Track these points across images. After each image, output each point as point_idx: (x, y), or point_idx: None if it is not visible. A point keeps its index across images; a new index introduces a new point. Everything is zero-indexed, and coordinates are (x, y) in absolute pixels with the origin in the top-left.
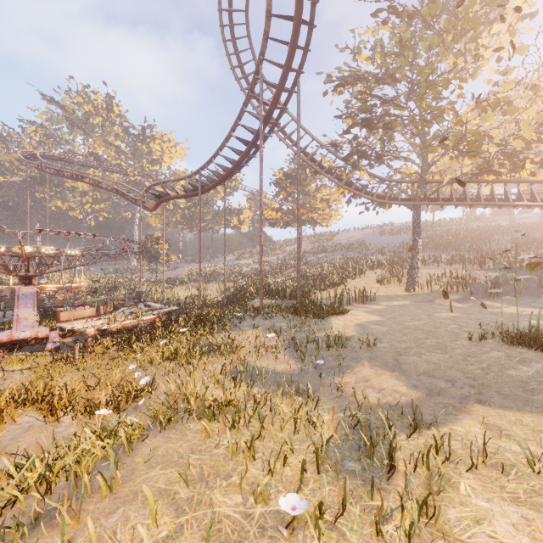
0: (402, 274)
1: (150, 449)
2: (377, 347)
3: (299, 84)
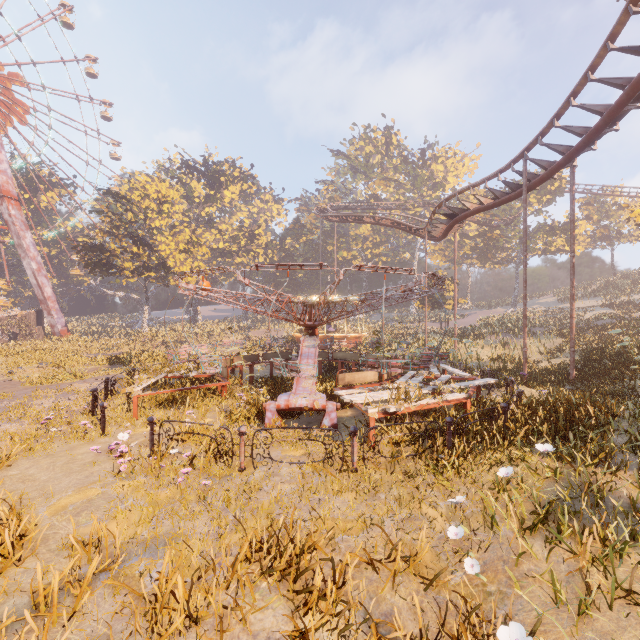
0: None
1: None
2: None
3: None
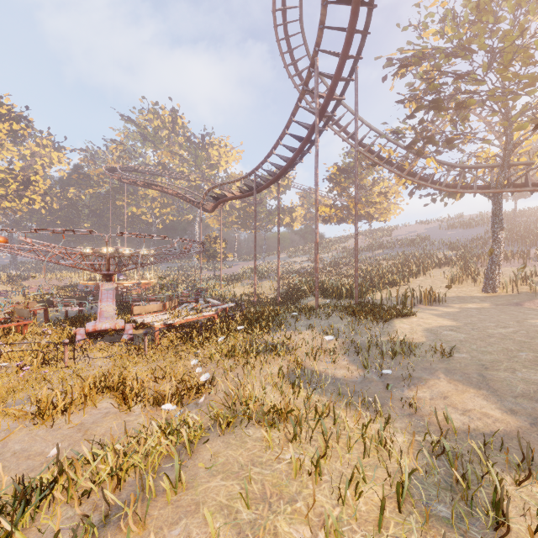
0: (477, 272)
1: (211, 455)
2: (454, 357)
3: (356, 71)
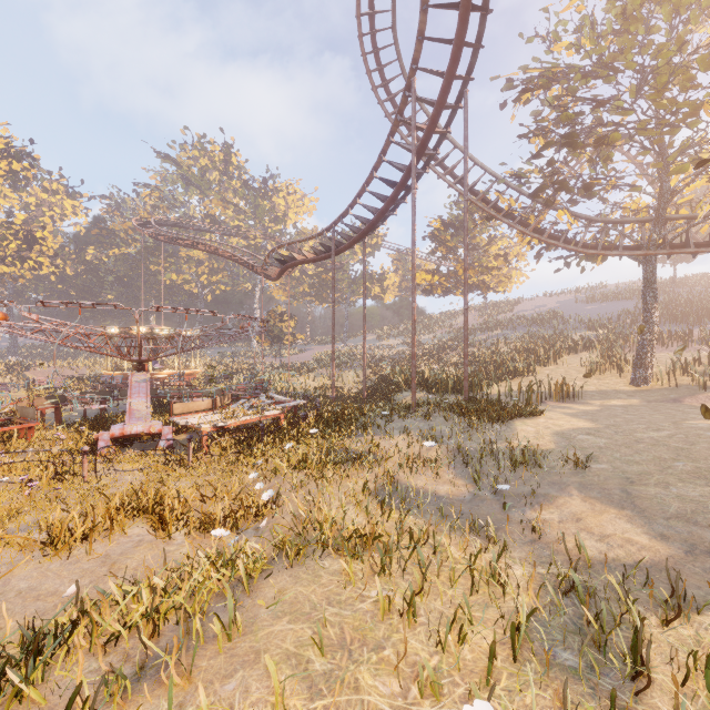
0: (624, 359)
1: (275, 591)
2: (590, 469)
3: (466, 96)
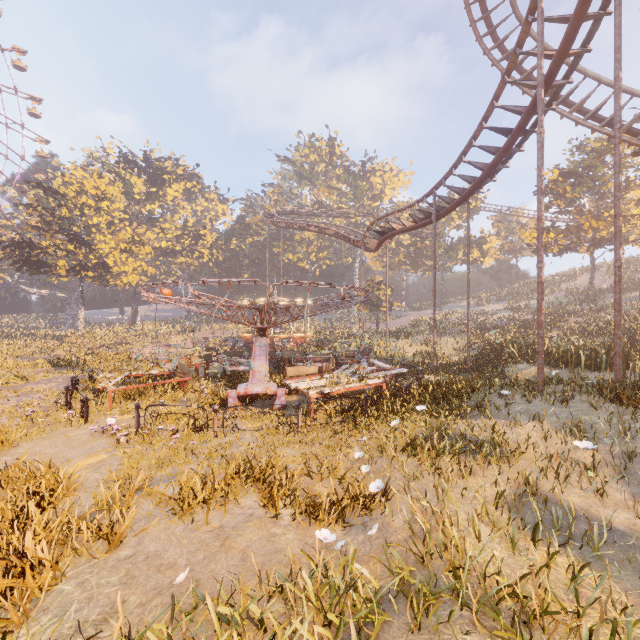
0: None
1: None
2: None
3: None
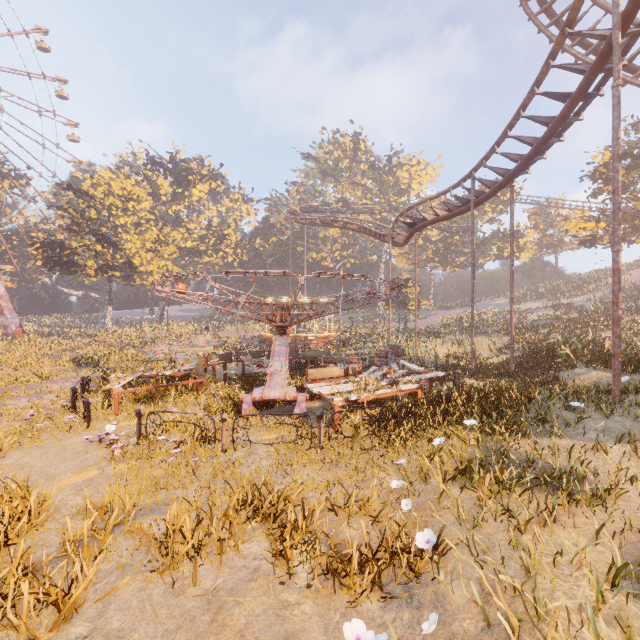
0: None
1: None
2: None
3: None
